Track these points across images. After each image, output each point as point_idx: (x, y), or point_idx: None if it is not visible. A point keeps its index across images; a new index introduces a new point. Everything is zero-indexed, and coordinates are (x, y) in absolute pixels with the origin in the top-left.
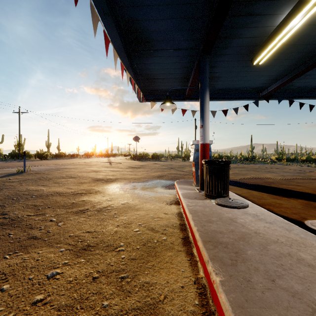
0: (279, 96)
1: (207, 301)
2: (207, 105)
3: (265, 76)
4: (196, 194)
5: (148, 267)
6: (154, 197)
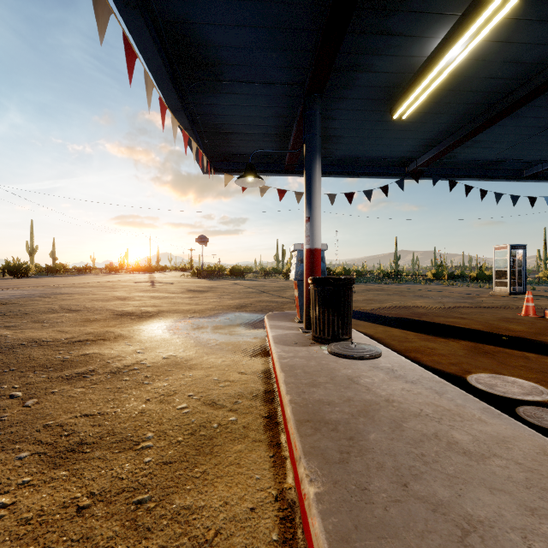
0: (434, 173)
1: (294, 533)
2: (318, 184)
3: (412, 140)
4: (298, 337)
5: (193, 477)
6: (225, 343)
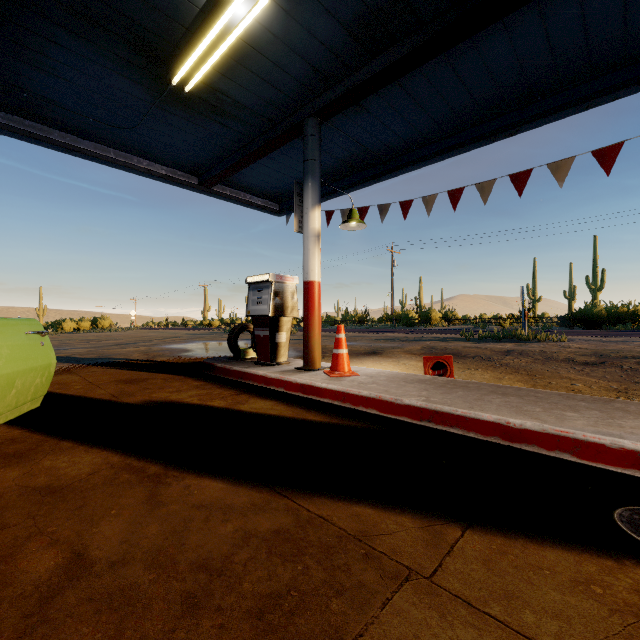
0: None
1: None
2: None
3: None
4: None
5: None
6: None
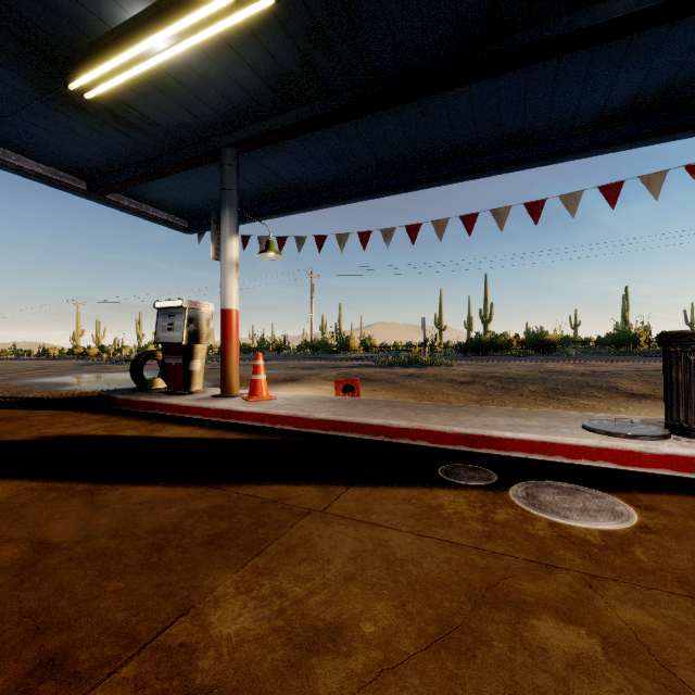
0: None
1: None
2: None
3: None
4: None
5: None
6: None
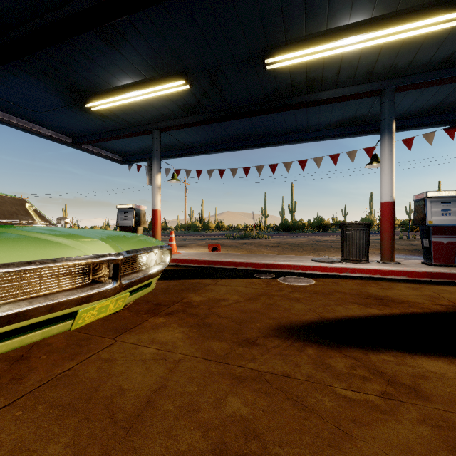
0: None
1: None
2: (381, 155)
3: None
4: None
5: None
6: None
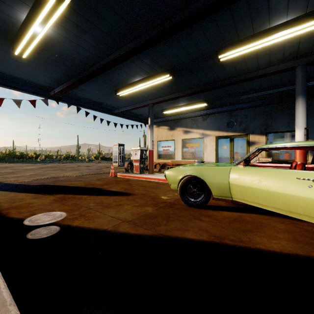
0: (69, 100)
1: None
2: None
3: (44, 75)
4: None
5: None
6: None
